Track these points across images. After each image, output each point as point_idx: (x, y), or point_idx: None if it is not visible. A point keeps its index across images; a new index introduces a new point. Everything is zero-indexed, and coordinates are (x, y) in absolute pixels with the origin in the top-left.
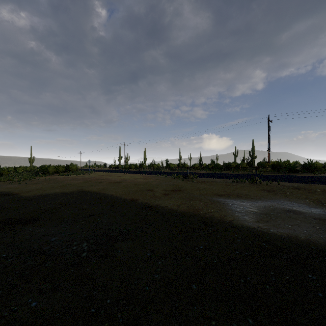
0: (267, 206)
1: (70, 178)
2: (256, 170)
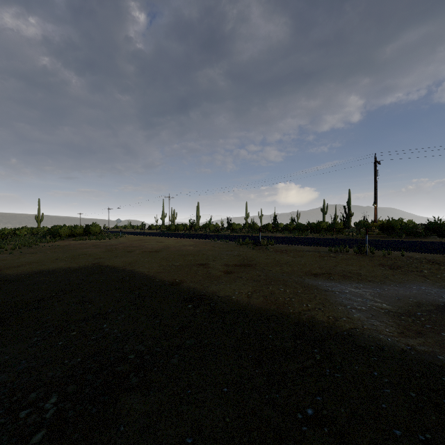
0: (403, 296)
1: (89, 244)
2: (366, 234)
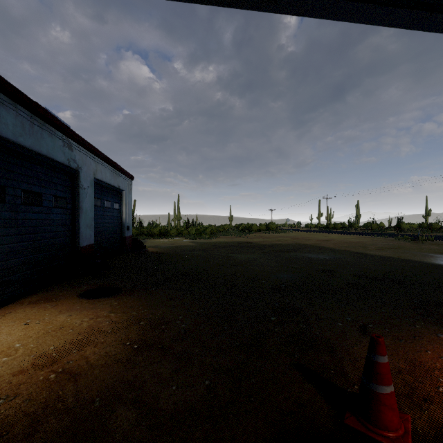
0: None
1: (276, 236)
2: None
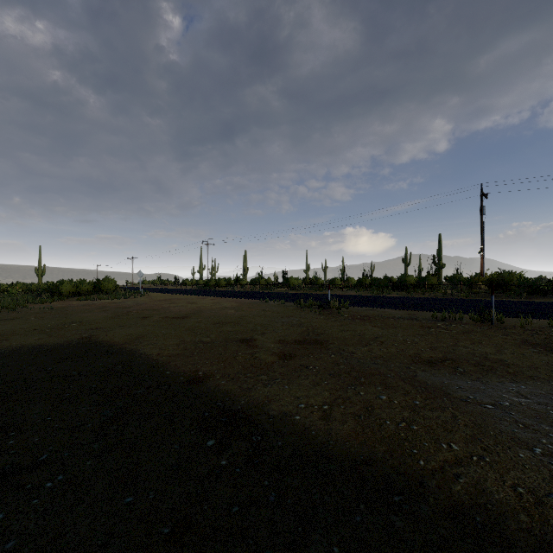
0: None
1: (94, 306)
2: (492, 294)
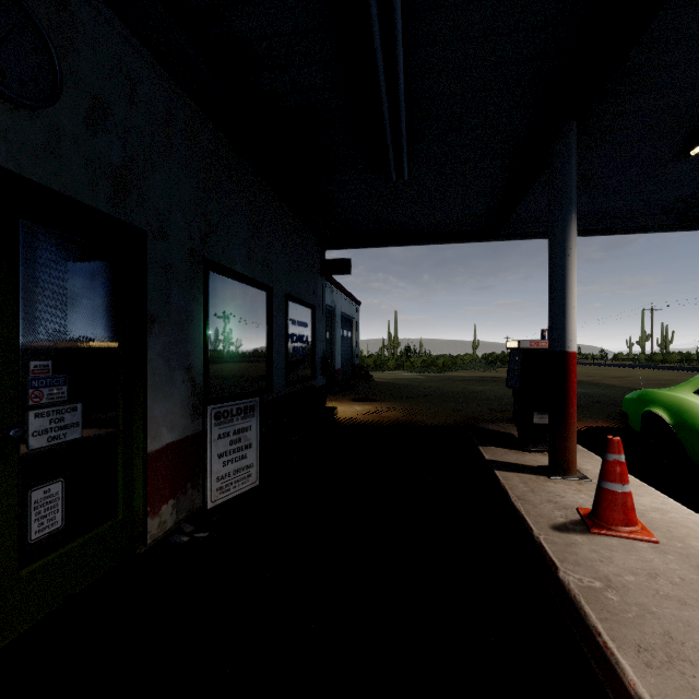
0: None
1: None
2: None
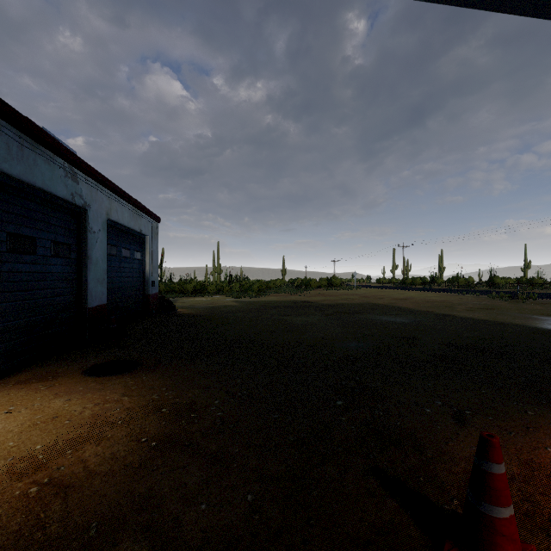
0: None
1: (340, 293)
2: None
